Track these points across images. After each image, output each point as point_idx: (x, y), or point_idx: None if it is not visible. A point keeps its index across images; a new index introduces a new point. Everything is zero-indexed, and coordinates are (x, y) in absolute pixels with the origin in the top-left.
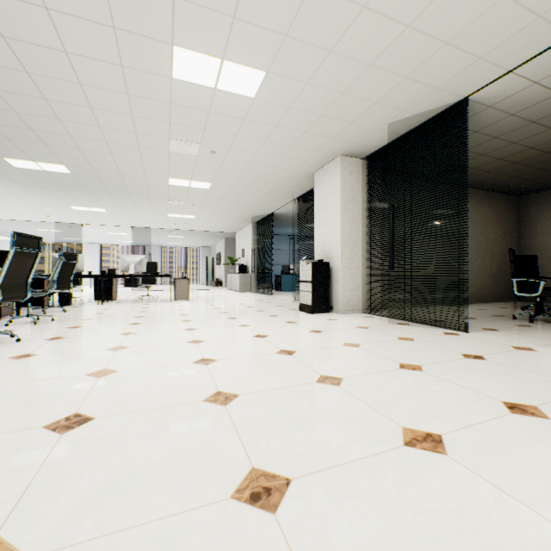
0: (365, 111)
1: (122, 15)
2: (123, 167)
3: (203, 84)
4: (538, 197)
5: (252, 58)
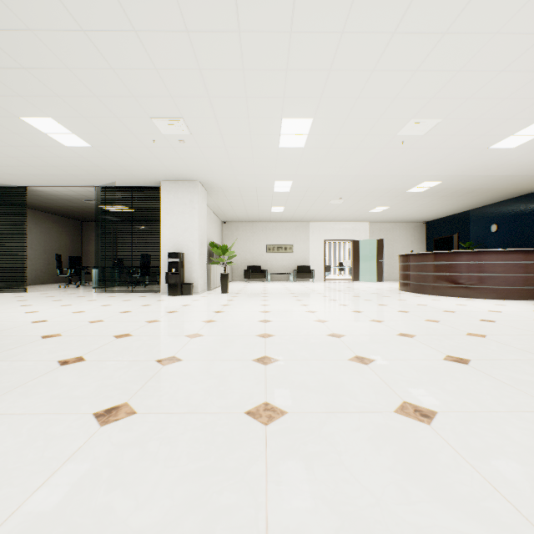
0: None
1: None
2: None
3: None
4: (91, 224)
5: None
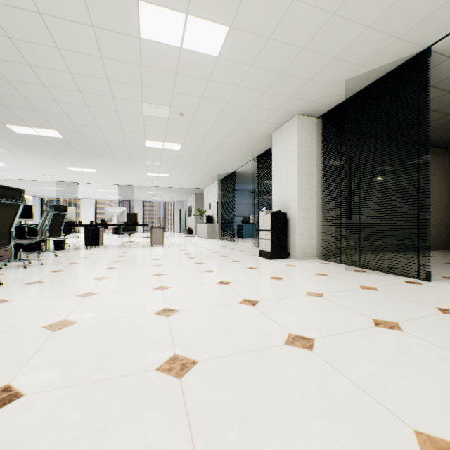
0: (324, 67)
1: None
2: (105, 131)
3: (169, 44)
4: None
5: (215, 12)
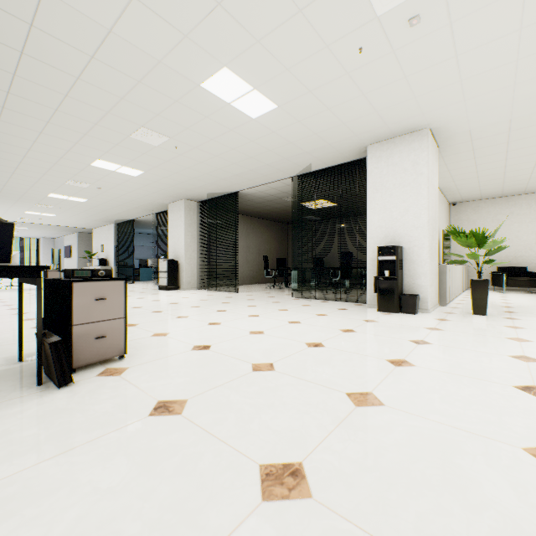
0: (195, 188)
1: (77, 150)
2: (12, 184)
3: (108, 169)
4: (295, 226)
5: (139, 168)
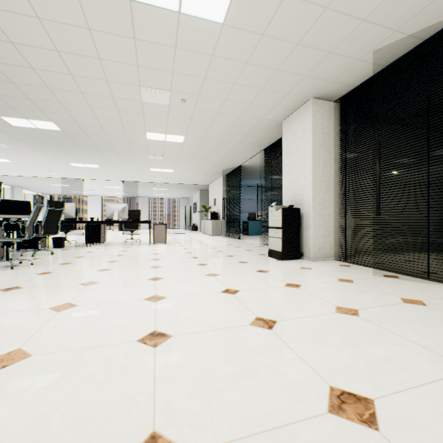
0: (349, 34)
1: None
2: (104, 122)
3: (166, 7)
4: None
5: None
